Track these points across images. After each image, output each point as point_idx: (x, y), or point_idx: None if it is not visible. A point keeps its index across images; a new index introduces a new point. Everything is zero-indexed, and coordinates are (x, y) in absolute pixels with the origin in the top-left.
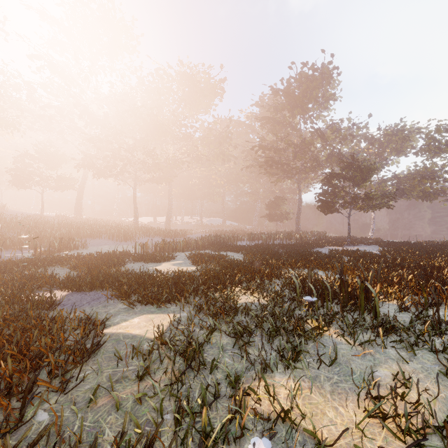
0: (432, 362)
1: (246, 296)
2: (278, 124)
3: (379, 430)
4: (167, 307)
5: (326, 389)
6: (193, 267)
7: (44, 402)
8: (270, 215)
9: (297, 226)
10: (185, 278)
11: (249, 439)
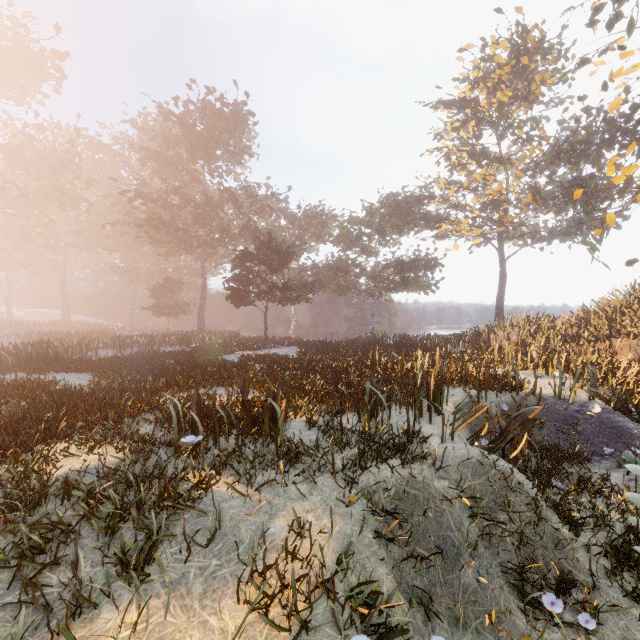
0: (331, 487)
1: (80, 456)
2: (170, 165)
3: (262, 627)
4: None
5: (195, 593)
6: None
7: None
8: (157, 306)
9: (201, 323)
10: None
11: None
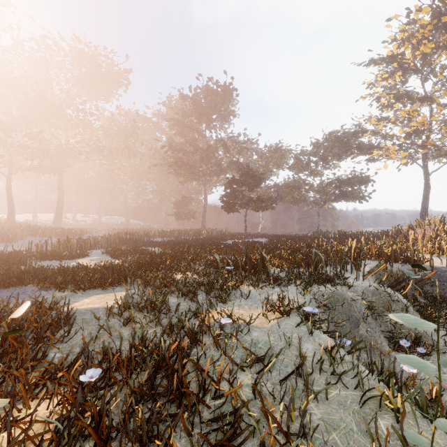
0: (295, 290)
1: (178, 275)
2: (186, 128)
3: (273, 316)
4: (113, 288)
5: (246, 308)
6: (116, 261)
7: (49, 350)
8: (178, 213)
9: (203, 224)
10: (117, 268)
11: (212, 331)
